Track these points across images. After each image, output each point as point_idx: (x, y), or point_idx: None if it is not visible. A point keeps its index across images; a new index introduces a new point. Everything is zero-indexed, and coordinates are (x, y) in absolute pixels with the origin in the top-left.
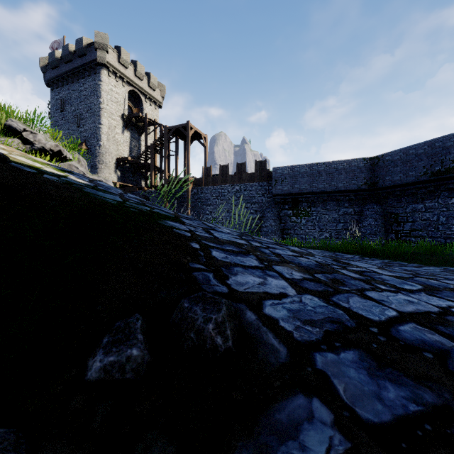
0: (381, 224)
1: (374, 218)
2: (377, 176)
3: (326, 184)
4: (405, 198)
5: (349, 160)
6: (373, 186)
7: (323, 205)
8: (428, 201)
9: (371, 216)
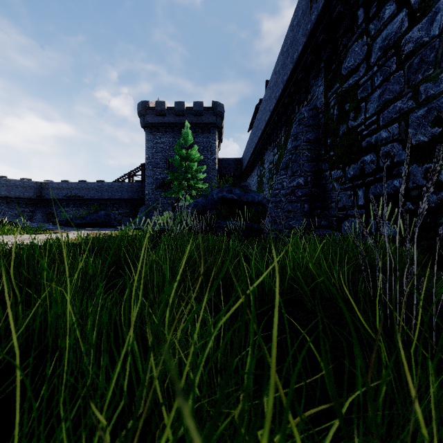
0: (45, 218)
1: (41, 214)
2: (43, 192)
3: (10, 193)
4: (57, 205)
5: (26, 181)
6: (41, 198)
7: (7, 205)
8: (66, 208)
9: (40, 213)
